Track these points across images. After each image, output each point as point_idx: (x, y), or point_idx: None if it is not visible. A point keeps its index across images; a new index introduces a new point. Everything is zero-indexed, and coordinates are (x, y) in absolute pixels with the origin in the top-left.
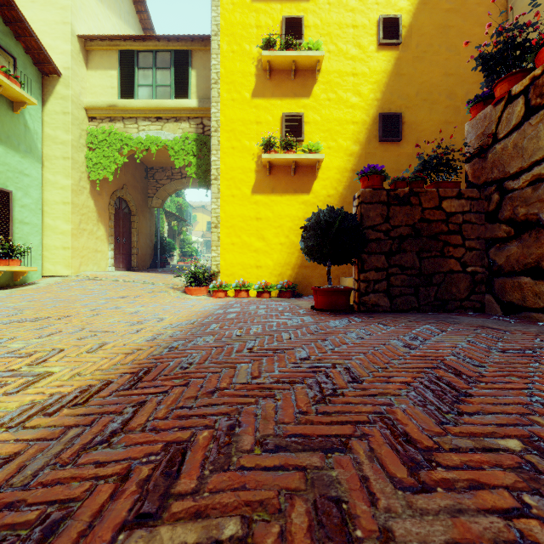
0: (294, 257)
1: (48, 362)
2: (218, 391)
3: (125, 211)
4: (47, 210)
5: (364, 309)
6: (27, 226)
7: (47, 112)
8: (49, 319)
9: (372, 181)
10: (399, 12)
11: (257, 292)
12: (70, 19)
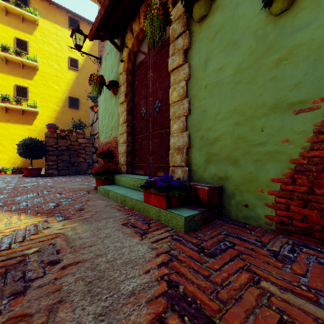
0: None
1: None
2: None
3: None
4: None
5: (47, 175)
6: None
7: None
8: None
9: (51, 129)
10: (78, 57)
11: None
12: None
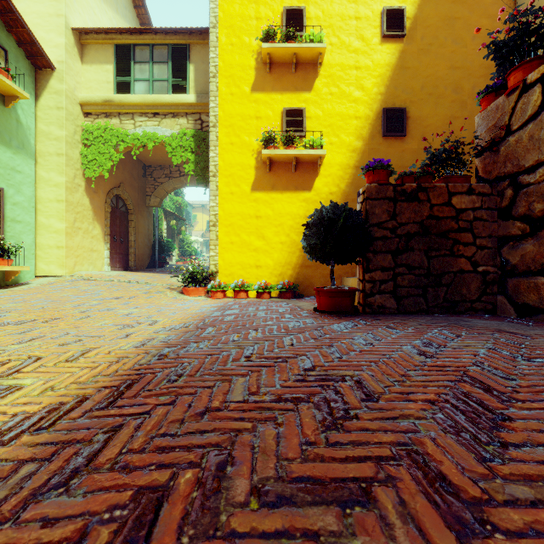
0: (295, 257)
1: (20, 373)
2: (208, 412)
3: (122, 209)
4: (40, 208)
5: (369, 311)
6: (19, 224)
7: (40, 107)
8: (35, 322)
9: (378, 176)
10: (404, 3)
11: (256, 293)
12: (64, 11)
